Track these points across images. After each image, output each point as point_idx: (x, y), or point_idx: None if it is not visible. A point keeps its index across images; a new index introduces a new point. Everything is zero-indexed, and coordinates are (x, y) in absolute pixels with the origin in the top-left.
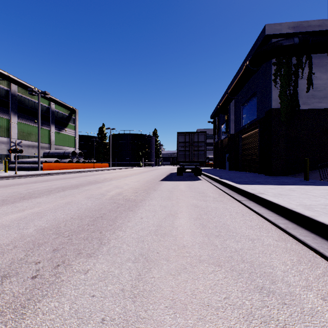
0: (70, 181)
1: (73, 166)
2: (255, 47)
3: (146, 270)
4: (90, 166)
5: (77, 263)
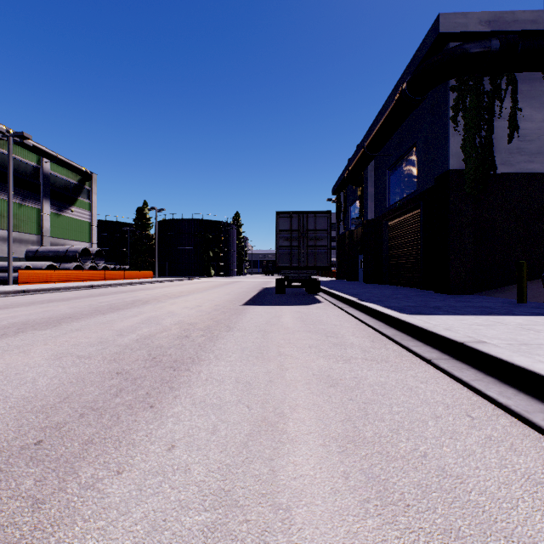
0: (58, 307)
1: (82, 277)
2: (418, 59)
3: None
4: (117, 276)
5: None
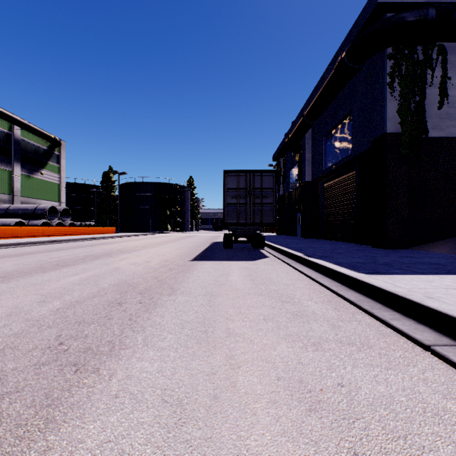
0: (3, 263)
1: (48, 232)
2: (355, 30)
3: None
4: (82, 231)
5: None
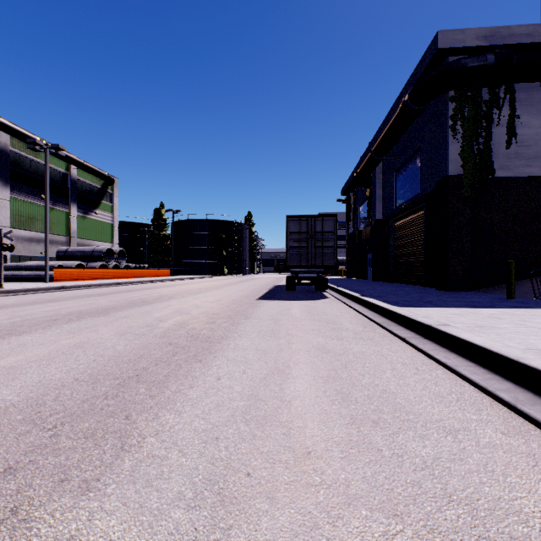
0: (98, 300)
1: (107, 275)
2: (419, 71)
3: (217, 537)
4: (138, 274)
5: (47, 515)
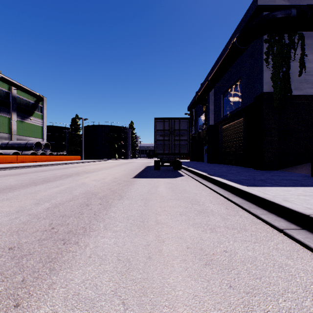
0: (8, 180)
1: (35, 159)
2: (243, 23)
3: None
4: (58, 158)
5: None
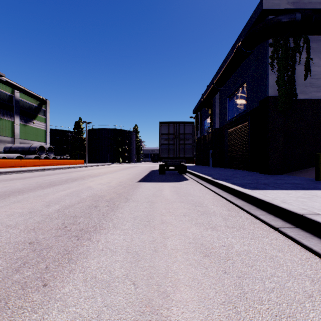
0: (15, 183)
1: (38, 163)
2: (248, 27)
3: None
4: (61, 163)
5: None
